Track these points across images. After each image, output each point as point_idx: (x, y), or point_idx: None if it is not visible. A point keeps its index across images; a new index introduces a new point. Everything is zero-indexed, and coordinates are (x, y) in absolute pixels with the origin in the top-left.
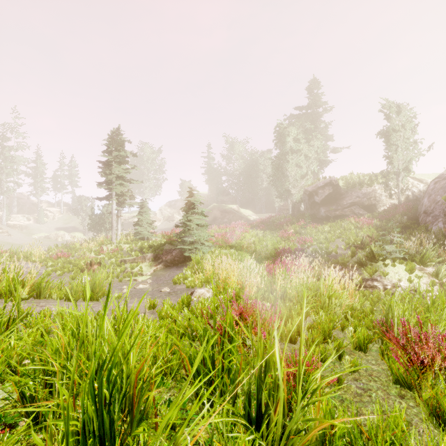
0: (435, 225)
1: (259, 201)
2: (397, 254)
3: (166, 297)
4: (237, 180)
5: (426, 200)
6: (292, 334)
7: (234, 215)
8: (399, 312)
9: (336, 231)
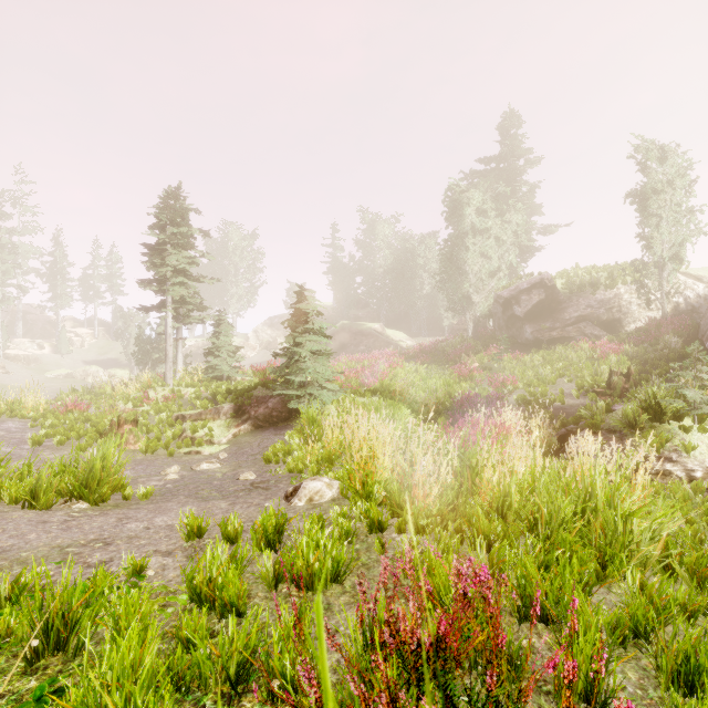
0: None
1: (417, 316)
2: None
3: (243, 495)
4: (381, 283)
5: None
6: None
7: (376, 340)
8: None
9: (556, 365)
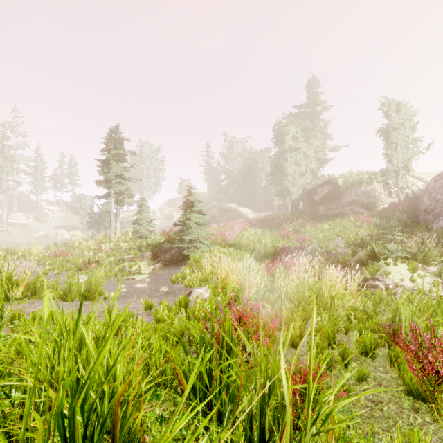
0: (435, 223)
1: (258, 199)
2: (399, 253)
3: (163, 297)
4: (236, 179)
5: (427, 198)
6: (294, 339)
7: (233, 214)
8: (406, 315)
9: (336, 230)
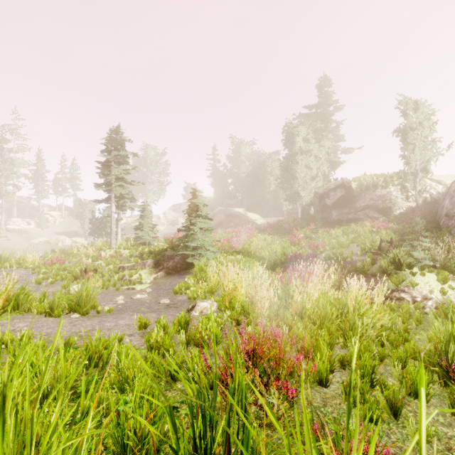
0: None
1: (266, 204)
2: (426, 262)
3: (163, 310)
4: (244, 183)
5: (448, 202)
6: (322, 375)
7: (240, 219)
8: None
9: (350, 236)
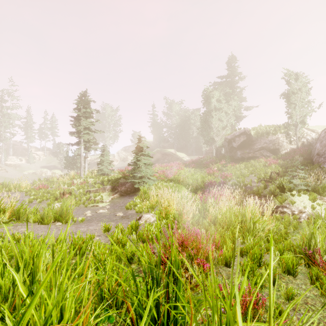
0: None
1: (191, 146)
2: (302, 187)
3: (119, 220)
4: (175, 131)
5: (319, 145)
6: (227, 259)
7: (172, 157)
8: (319, 238)
9: (250, 169)
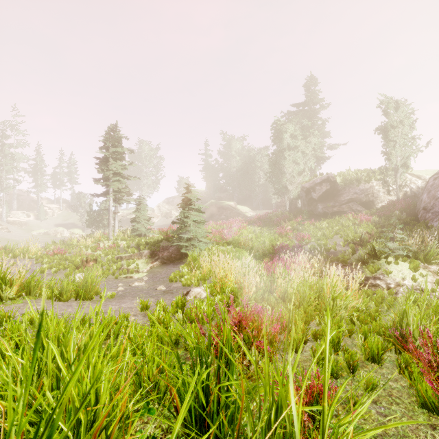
0: (435, 221)
1: (256, 197)
2: (400, 252)
3: (161, 296)
4: (235, 177)
5: (426, 196)
6: (297, 343)
7: (231, 212)
8: (414, 317)
9: (334, 228)
